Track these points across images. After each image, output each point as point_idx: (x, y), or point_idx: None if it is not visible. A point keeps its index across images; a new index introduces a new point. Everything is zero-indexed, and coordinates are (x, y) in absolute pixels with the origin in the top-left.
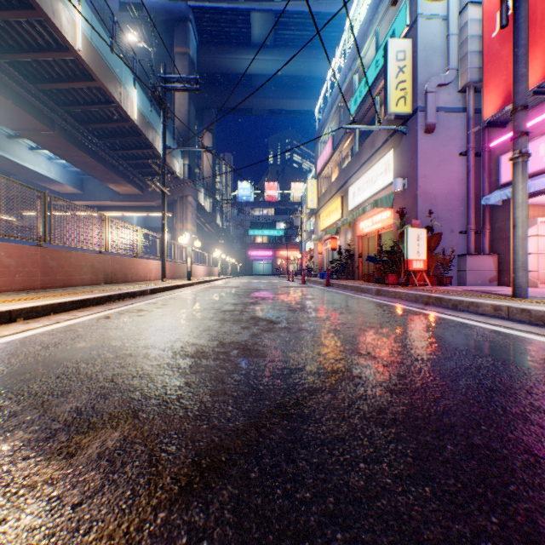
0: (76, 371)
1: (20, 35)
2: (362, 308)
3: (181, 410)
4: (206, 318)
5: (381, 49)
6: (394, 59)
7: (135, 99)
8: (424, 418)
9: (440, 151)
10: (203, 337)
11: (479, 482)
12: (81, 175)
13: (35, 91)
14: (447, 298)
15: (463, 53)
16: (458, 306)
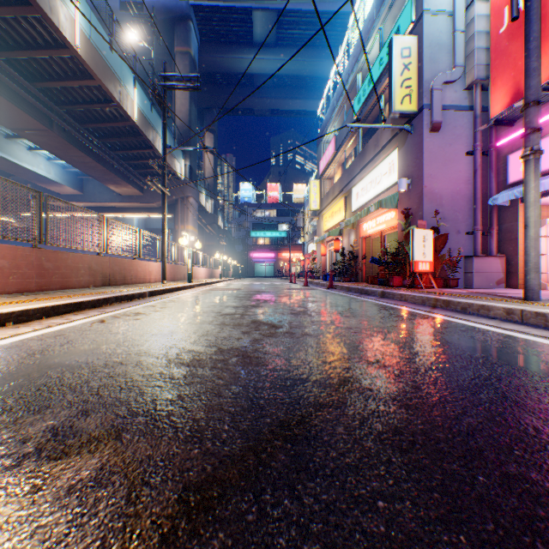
0: (59, 382)
1: (16, 32)
2: (367, 311)
3: (171, 429)
4: (205, 322)
5: (385, 47)
6: (399, 56)
7: (135, 98)
8: (447, 440)
9: (446, 150)
10: (201, 343)
11: (524, 528)
12: (81, 176)
13: (33, 90)
14: (456, 301)
15: (470, 49)
16: (468, 309)
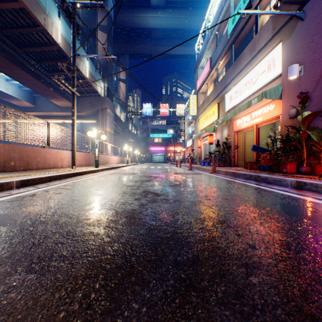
0: None
1: None
2: None
3: None
4: None
5: None
6: None
7: (60, 27)
8: None
9: None
10: None
11: None
12: (33, 94)
13: None
14: None
15: None
16: None
